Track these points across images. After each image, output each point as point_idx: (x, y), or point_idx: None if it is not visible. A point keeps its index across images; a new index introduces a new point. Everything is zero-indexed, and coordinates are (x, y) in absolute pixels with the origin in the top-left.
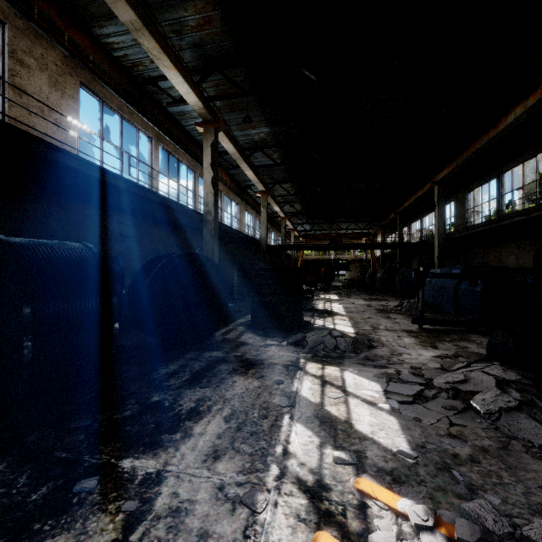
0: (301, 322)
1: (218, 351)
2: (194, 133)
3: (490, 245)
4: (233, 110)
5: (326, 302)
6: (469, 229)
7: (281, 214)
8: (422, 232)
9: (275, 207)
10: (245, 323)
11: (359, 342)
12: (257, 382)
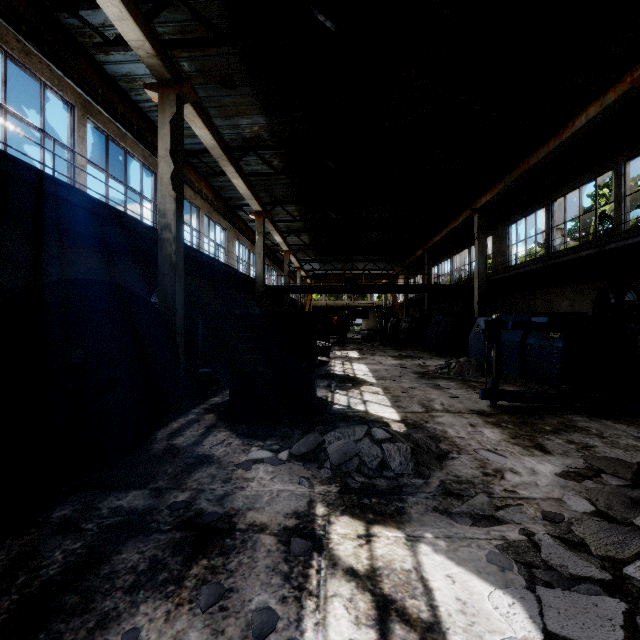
0: (312, 402)
1: (139, 491)
2: (153, 115)
3: (537, 288)
4: (210, 81)
5: (345, 363)
6: (519, 268)
7: (284, 247)
8: (452, 274)
9: (276, 236)
10: (218, 406)
11: (421, 449)
12: (201, 631)
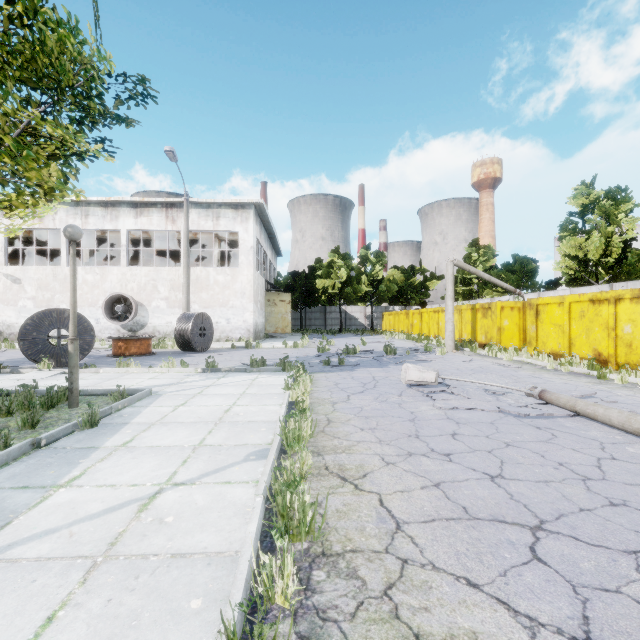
0: None
1: None
2: None
3: None
4: None
5: None
6: None
7: None
8: None
9: None
10: None
11: None
12: None
